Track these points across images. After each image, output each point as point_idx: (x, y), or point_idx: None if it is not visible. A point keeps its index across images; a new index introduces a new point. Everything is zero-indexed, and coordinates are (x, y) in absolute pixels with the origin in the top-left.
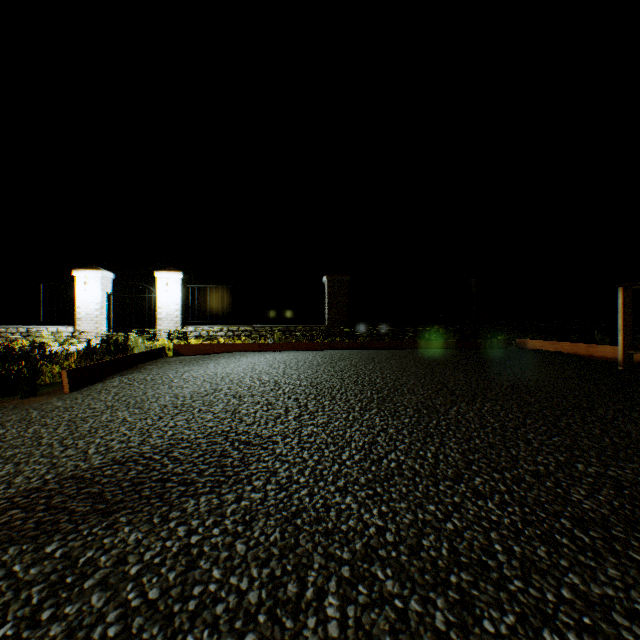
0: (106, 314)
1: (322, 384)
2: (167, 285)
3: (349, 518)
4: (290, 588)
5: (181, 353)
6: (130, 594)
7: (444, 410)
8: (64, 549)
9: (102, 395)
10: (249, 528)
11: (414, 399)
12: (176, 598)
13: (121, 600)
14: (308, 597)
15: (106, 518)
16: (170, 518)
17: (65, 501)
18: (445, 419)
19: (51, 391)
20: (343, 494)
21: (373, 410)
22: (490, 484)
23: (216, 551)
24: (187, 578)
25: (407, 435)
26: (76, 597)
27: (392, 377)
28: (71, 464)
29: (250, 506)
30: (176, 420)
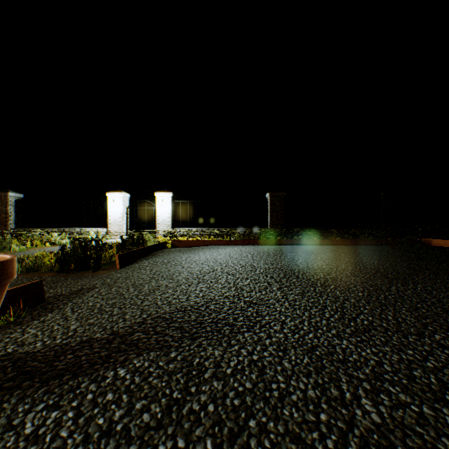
0: (125, 220)
1: (284, 268)
2: (162, 201)
3: (352, 353)
4: (333, 391)
5: (176, 246)
6: (234, 384)
7: (386, 288)
8: (180, 356)
9: (142, 271)
10: (286, 354)
11: (358, 280)
12: (263, 389)
13: (231, 386)
14: (348, 397)
15: (194, 341)
16: (232, 344)
17: (164, 330)
18: (390, 294)
19: (107, 267)
20: (339, 338)
21: (331, 286)
22: (448, 340)
23: (273, 365)
24: (263, 379)
25: (366, 304)
26: (204, 382)
27: (333, 264)
28: (152, 310)
29: (279, 341)
30: (200, 287)
